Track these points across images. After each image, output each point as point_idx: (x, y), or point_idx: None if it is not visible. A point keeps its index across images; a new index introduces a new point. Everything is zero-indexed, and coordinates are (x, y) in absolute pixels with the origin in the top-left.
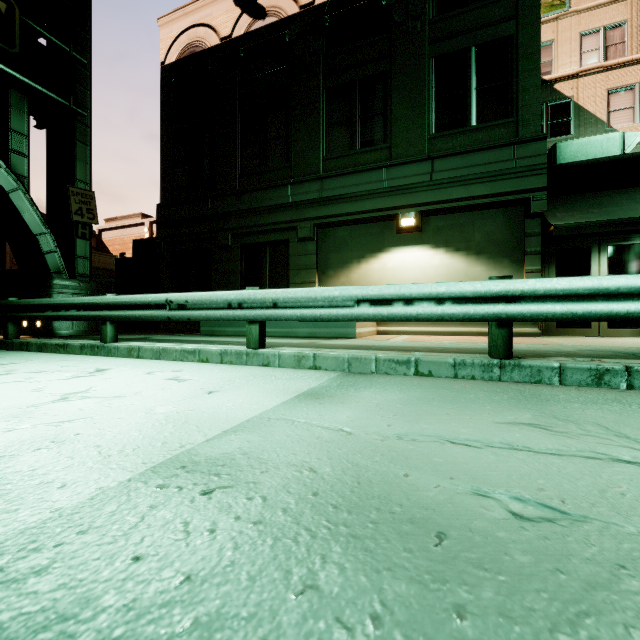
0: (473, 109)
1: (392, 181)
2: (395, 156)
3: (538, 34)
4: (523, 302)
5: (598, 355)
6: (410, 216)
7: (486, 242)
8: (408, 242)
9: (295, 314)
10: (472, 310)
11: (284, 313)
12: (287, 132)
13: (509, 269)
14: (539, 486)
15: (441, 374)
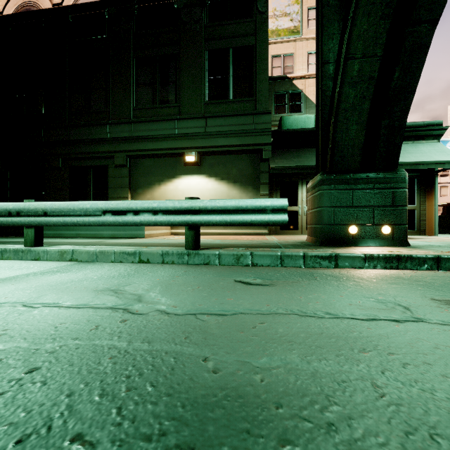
0: (231, 88)
1: (181, 130)
2: (183, 113)
3: (267, 48)
4: (201, 214)
5: (259, 246)
6: (191, 155)
7: (239, 175)
8: (192, 172)
9: (59, 221)
10: (172, 219)
11: (51, 220)
12: (107, 85)
13: (252, 193)
14: (9, 328)
15: (155, 261)
